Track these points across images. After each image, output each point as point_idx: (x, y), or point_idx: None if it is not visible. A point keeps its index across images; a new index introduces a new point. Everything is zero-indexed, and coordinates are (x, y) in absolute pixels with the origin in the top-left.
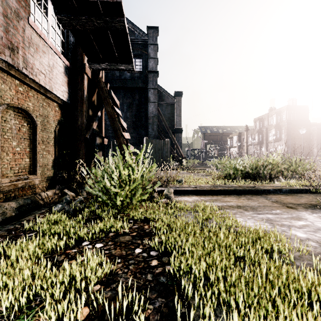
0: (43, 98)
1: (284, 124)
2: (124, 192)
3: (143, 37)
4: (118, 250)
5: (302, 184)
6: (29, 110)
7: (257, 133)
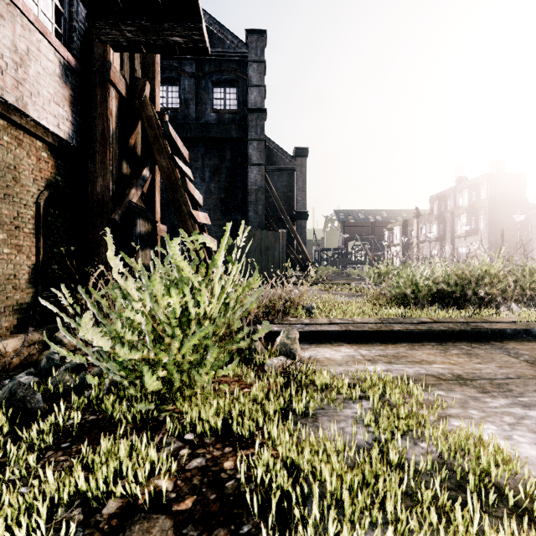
0: (3, 124)
1: (483, 206)
2: (169, 357)
3: (239, 49)
4: None
5: None
6: None
7: (435, 221)
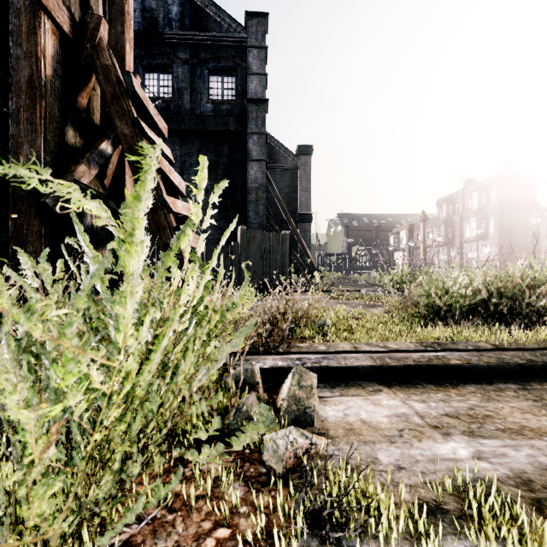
0: None
1: (493, 209)
2: None
3: (237, 33)
4: None
5: None
6: None
7: (443, 225)
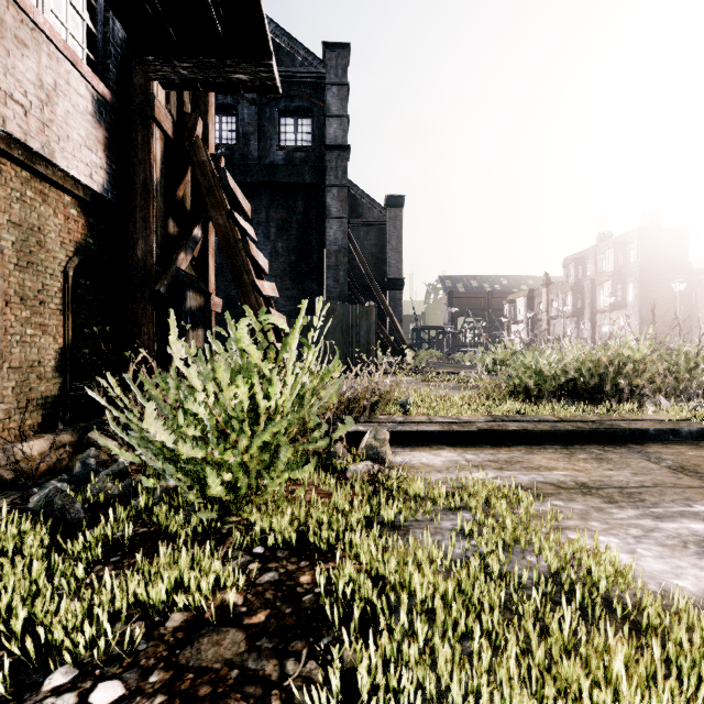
0: (25, 176)
1: (632, 271)
2: (236, 457)
3: (313, 68)
4: None
5: None
6: None
7: (570, 291)
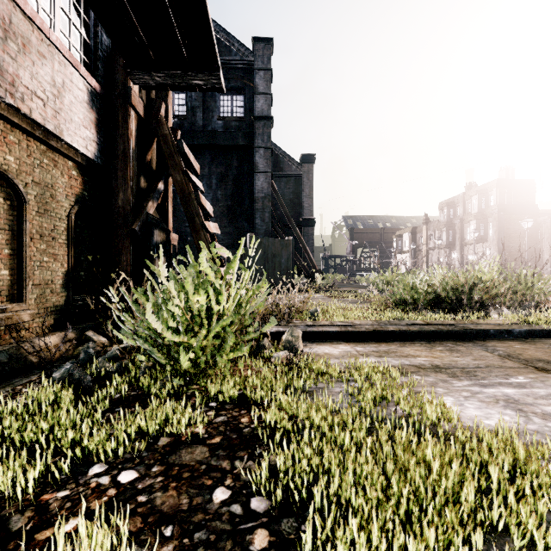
0: (43, 148)
1: (492, 212)
2: (198, 342)
3: (245, 56)
4: (171, 491)
5: (549, 320)
6: (8, 170)
7: (444, 228)
